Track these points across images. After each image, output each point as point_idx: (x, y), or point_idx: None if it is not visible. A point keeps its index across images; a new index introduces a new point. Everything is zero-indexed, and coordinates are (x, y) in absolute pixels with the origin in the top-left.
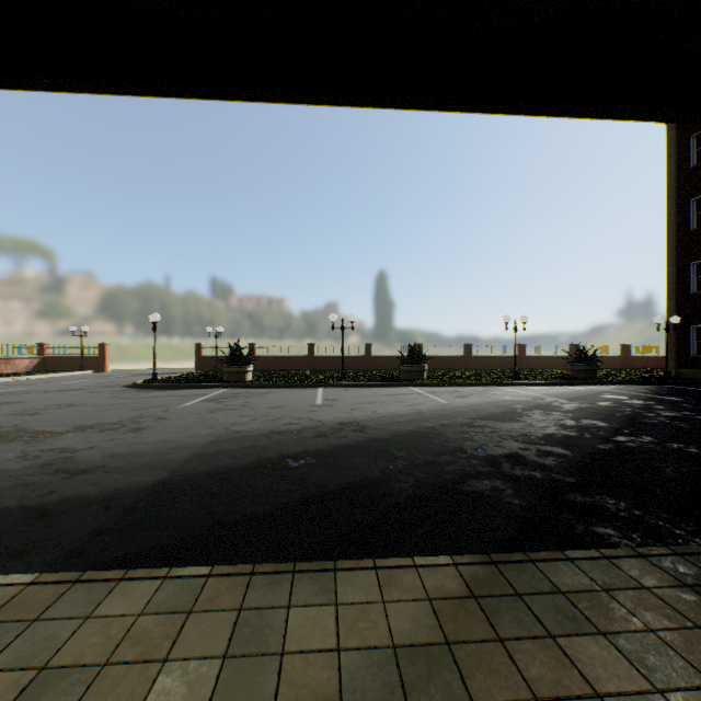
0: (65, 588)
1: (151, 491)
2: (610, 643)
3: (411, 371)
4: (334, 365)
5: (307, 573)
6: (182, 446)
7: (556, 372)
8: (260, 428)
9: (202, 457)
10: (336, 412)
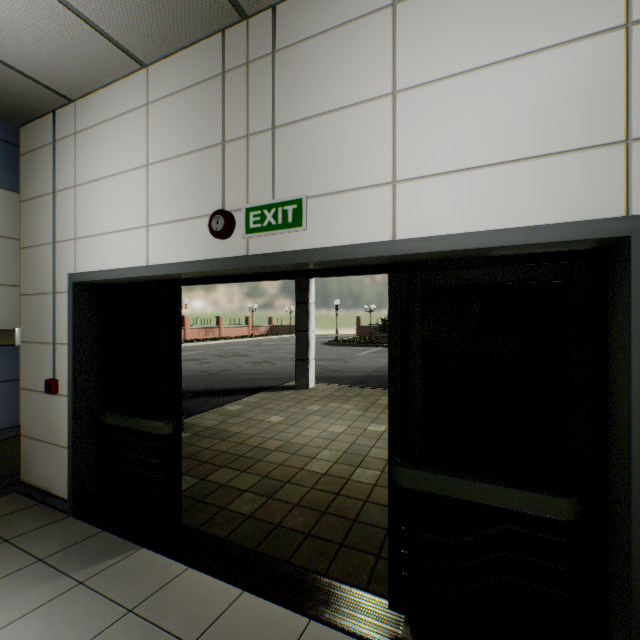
0: (353, 387)
1: (363, 377)
2: None
3: None
4: None
5: None
6: (367, 368)
7: None
8: None
9: (377, 371)
10: None
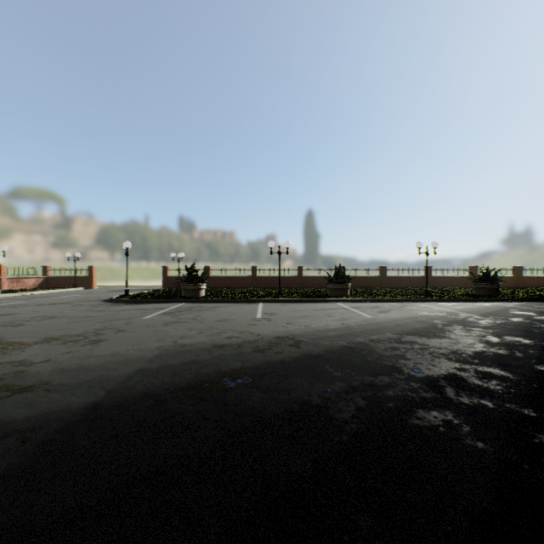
0: None
1: (79, 417)
2: None
3: (337, 289)
4: (272, 283)
5: None
6: (129, 360)
7: (460, 290)
8: (204, 342)
9: (143, 373)
10: (274, 326)
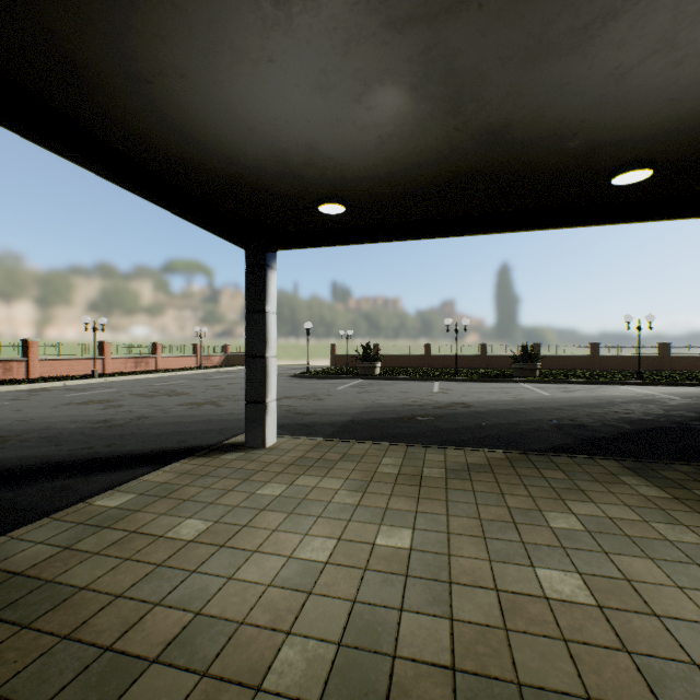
0: (336, 442)
1: (348, 422)
2: (562, 472)
3: (522, 369)
4: (449, 363)
5: (432, 448)
6: (351, 408)
7: None
8: (395, 403)
9: (365, 413)
10: (449, 397)
